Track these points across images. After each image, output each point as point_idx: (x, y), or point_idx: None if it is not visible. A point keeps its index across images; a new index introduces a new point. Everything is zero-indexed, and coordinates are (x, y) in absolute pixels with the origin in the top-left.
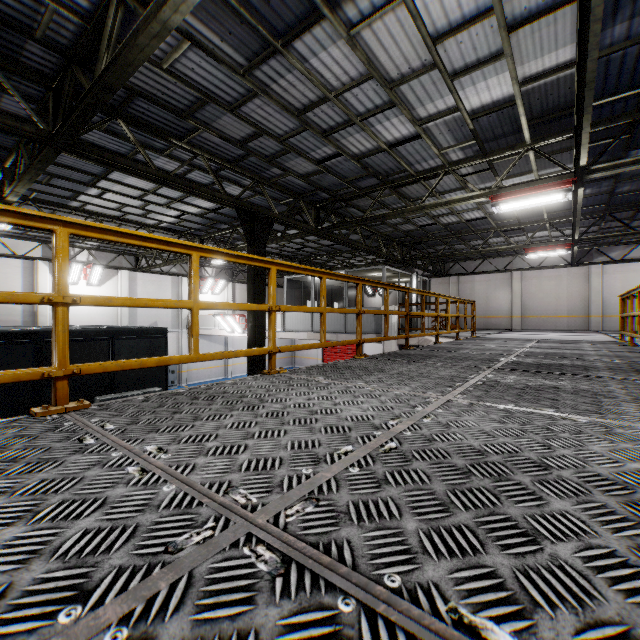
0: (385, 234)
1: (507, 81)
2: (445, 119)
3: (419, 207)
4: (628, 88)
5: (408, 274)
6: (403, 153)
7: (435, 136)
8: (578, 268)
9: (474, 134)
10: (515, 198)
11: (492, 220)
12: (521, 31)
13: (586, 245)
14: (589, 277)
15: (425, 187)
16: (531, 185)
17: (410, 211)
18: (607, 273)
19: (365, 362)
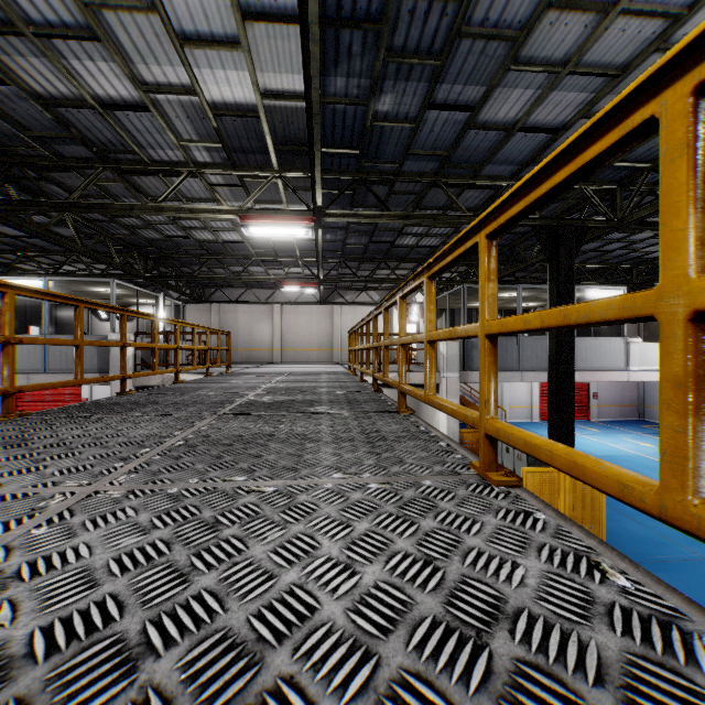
0: (119, 237)
1: (249, 84)
2: (181, 99)
3: (156, 207)
4: (350, 147)
5: (153, 294)
6: (127, 124)
7: (171, 118)
8: (325, 306)
9: (219, 135)
10: (264, 223)
11: (251, 246)
12: (257, 27)
13: (331, 287)
14: (333, 315)
15: (167, 185)
16: (279, 214)
17: (143, 209)
18: (344, 313)
19: (8, 427)
